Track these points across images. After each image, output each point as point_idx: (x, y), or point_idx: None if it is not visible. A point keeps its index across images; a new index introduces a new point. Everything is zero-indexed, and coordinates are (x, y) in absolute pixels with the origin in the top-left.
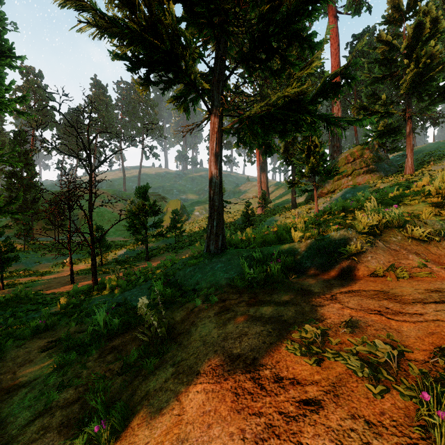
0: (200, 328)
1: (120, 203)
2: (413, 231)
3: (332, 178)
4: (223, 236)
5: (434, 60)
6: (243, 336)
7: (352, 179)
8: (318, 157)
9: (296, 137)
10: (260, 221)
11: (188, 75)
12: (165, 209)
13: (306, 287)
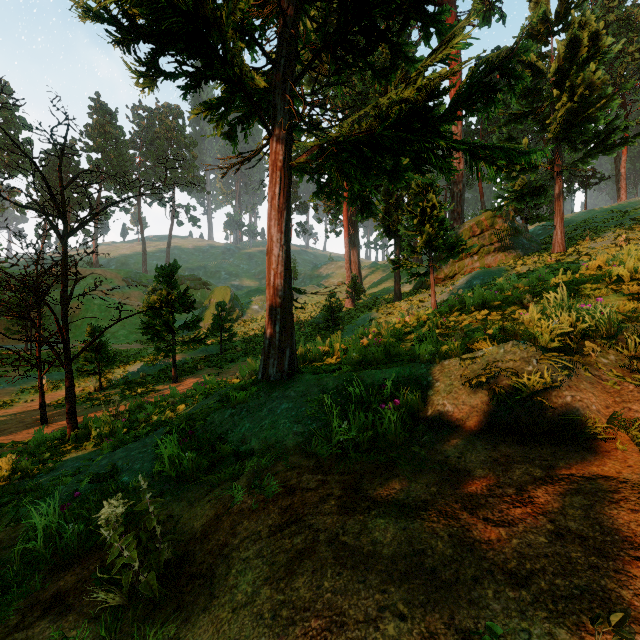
0: (235, 574)
1: (138, 291)
2: (638, 347)
3: (457, 256)
4: (292, 351)
5: (594, 92)
6: (334, 629)
7: (479, 259)
8: (436, 224)
9: (401, 196)
10: (349, 319)
11: (229, 61)
12: (206, 301)
13: (457, 462)
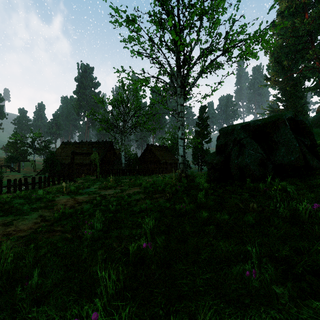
0: None
1: None
2: None
3: None
4: None
5: None
6: None
7: None
8: None
9: None
10: None
11: None
12: None
13: None
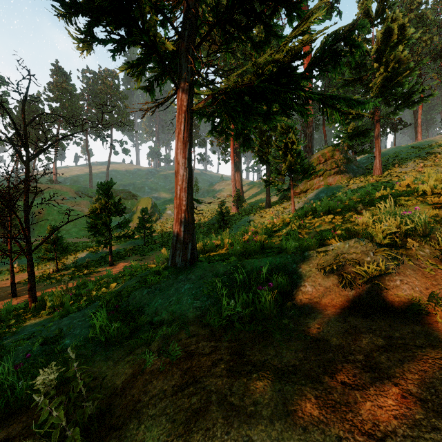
0: (144, 430)
1: (85, 200)
2: None
3: (309, 177)
4: (193, 245)
5: (401, 66)
6: None
7: (323, 179)
8: (295, 155)
9: (271, 136)
10: (235, 220)
11: (146, 31)
12: (134, 208)
13: (317, 332)
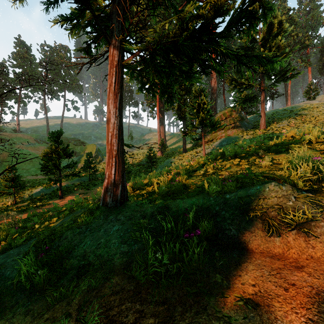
0: None
1: (43, 146)
2: None
3: (216, 129)
4: (123, 186)
5: (280, 50)
6: None
7: (224, 131)
8: (206, 112)
9: (186, 99)
10: (160, 162)
11: None
12: (82, 152)
13: (253, 291)
